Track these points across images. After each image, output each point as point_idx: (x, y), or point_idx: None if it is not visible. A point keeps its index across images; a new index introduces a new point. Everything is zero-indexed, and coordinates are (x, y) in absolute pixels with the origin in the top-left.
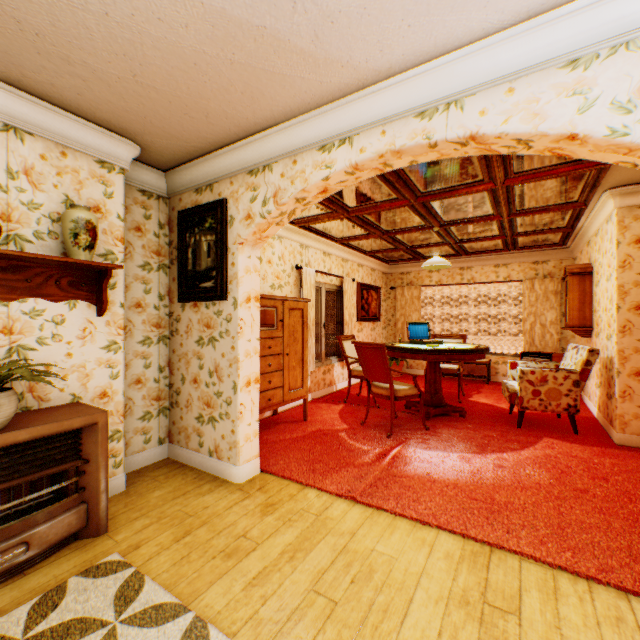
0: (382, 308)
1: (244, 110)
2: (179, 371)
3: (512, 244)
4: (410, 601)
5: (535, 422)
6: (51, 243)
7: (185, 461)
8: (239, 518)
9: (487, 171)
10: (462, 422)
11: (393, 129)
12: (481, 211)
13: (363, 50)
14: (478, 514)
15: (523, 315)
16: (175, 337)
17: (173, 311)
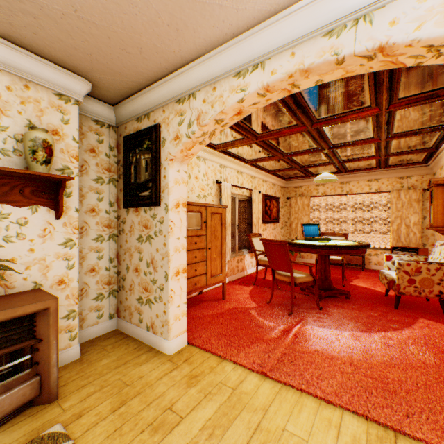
0: (280, 213)
1: (171, 43)
2: (124, 262)
3: (384, 163)
4: None
5: (408, 304)
6: (16, 159)
7: (129, 333)
8: (167, 389)
9: (375, 97)
10: (348, 303)
11: (302, 50)
12: (363, 135)
13: None
14: (376, 394)
15: (391, 218)
16: (122, 235)
17: (120, 215)
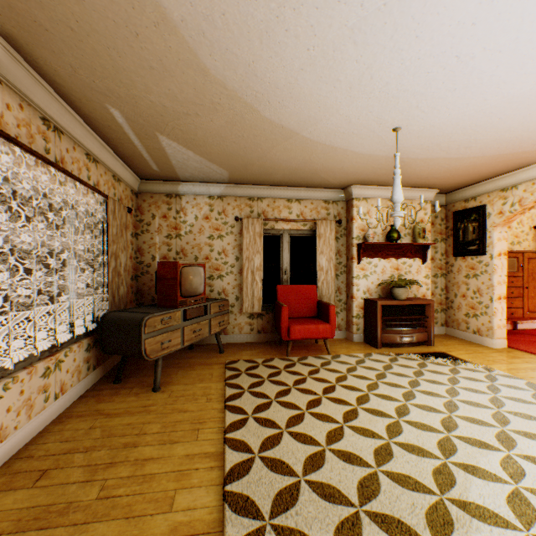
0: None
1: (500, 169)
2: (452, 291)
3: None
4: None
5: None
6: (407, 237)
7: (456, 336)
8: (497, 356)
9: None
10: None
11: None
12: None
13: None
14: None
15: None
16: (449, 274)
17: (447, 261)
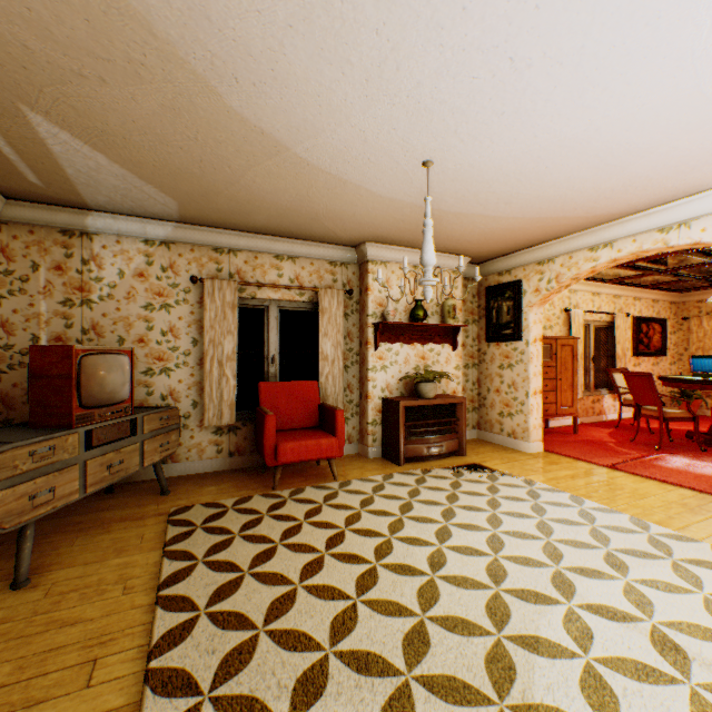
0: (668, 341)
1: (538, 237)
2: (484, 385)
3: None
4: (644, 498)
5: None
6: (435, 317)
7: (489, 440)
8: (535, 463)
9: None
10: None
11: (640, 239)
12: None
13: (616, 210)
14: None
15: None
16: (481, 364)
17: (480, 348)
